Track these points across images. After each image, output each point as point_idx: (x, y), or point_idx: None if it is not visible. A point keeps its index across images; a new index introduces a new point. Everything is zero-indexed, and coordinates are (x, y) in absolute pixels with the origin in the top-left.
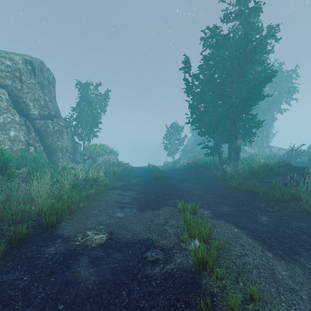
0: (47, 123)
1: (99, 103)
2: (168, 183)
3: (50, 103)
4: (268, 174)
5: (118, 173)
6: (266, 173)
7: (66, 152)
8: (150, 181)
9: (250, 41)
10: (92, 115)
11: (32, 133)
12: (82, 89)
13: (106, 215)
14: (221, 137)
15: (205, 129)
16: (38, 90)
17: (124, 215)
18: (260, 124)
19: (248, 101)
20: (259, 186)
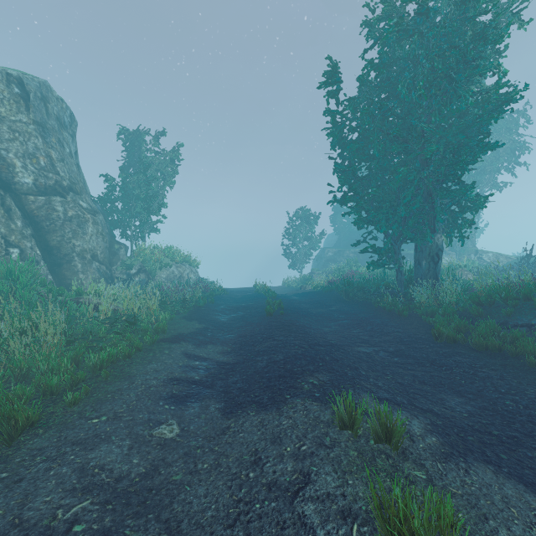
0: (52, 202)
1: (162, 169)
2: (295, 325)
3: (61, 164)
4: (519, 307)
5: (194, 301)
6: (515, 304)
7: (93, 260)
8: (258, 318)
9: (477, 15)
10: (146, 190)
11: (17, 222)
12: (131, 142)
13: (124, 438)
14: (402, 228)
15: (369, 214)
16: (33, 137)
17: (180, 428)
18: (482, 202)
19: (461, 152)
20: (515, 337)
